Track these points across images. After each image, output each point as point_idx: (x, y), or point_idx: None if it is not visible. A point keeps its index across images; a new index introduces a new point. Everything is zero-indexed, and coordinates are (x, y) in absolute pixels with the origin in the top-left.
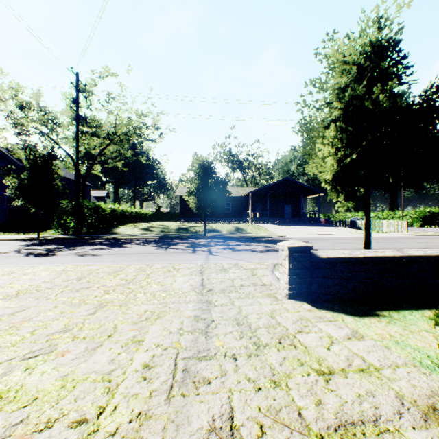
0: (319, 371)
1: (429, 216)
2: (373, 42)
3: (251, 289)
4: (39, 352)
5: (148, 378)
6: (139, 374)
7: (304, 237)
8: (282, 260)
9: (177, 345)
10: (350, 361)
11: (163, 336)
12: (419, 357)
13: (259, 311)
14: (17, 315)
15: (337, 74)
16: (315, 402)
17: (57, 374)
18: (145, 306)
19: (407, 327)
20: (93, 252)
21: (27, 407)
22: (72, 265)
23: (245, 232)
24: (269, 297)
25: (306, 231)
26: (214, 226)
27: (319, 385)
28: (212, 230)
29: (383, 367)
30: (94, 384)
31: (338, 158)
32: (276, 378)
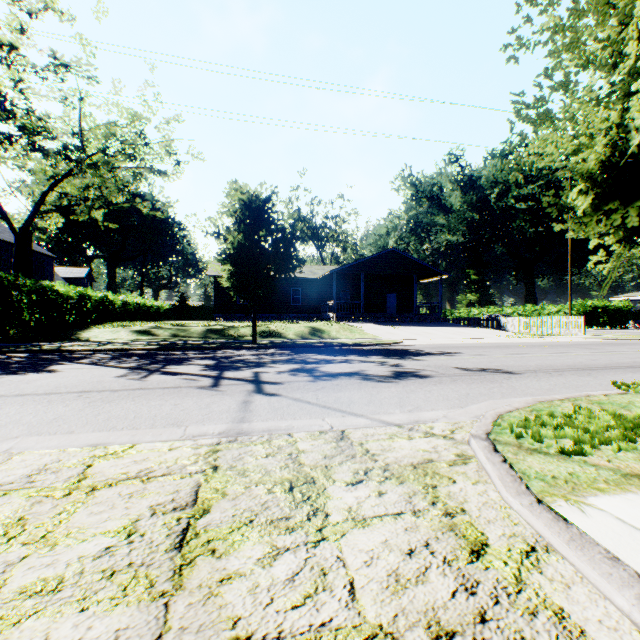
0: None
1: (591, 312)
2: None
3: None
4: None
5: None
6: None
7: (438, 344)
8: None
9: None
10: None
11: None
12: None
13: None
14: None
15: None
16: None
17: None
18: None
19: None
20: None
21: None
22: None
23: (328, 336)
24: None
25: (429, 334)
26: (272, 325)
27: None
28: (270, 332)
29: None
30: None
31: None
32: None
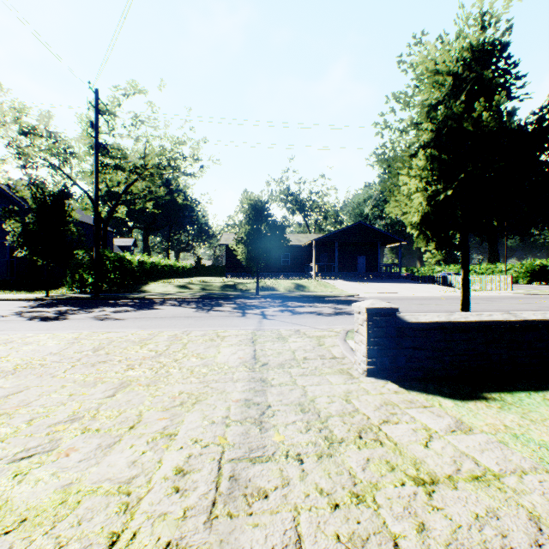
0: (418, 479)
1: (539, 270)
2: (474, 45)
3: (318, 364)
4: (35, 450)
5: (182, 489)
6: (169, 483)
7: (383, 297)
8: (359, 325)
9: (221, 440)
10: (458, 465)
11: (203, 428)
12: (548, 456)
13: (330, 393)
14: (12, 398)
15: (426, 87)
16: (417, 527)
17: (57, 482)
18: (180, 386)
19: (526, 415)
20: (115, 315)
21: (10, 533)
22: (87, 332)
23: (308, 290)
24: (341, 374)
25: (384, 289)
26: (268, 282)
27: (420, 501)
28: (267, 287)
29: (504, 473)
30: (106, 498)
31: (428, 195)
32: (358, 489)
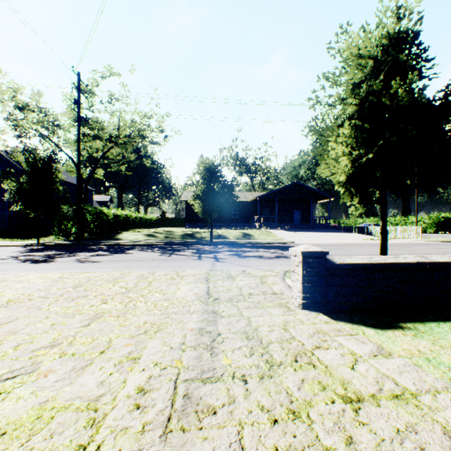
0: (346, 397)
1: (444, 221)
2: (391, 33)
3: (260, 298)
4: (19, 371)
5: (142, 406)
6: (132, 400)
7: (315, 243)
8: (295, 266)
9: (178, 363)
10: (380, 385)
11: (163, 352)
12: None
13: (271, 323)
14: (3, 327)
15: (351, 68)
16: (345, 440)
17: (35, 400)
18: (145, 317)
19: (436, 341)
20: (94, 258)
21: None
22: (70, 272)
23: (253, 238)
24: (280, 307)
25: (316, 237)
26: (220, 231)
27: (348, 417)
28: (219, 236)
29: (420, 392)
30: (76, 414)
31: (353, 159)
32: (294, 406)
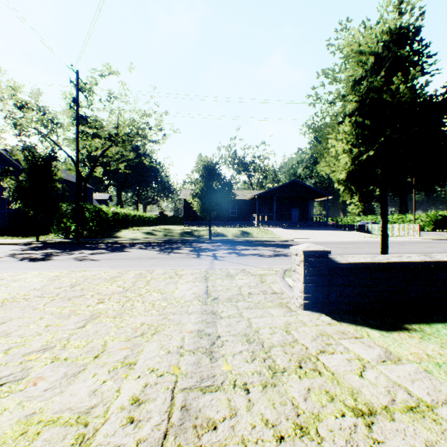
0: (356, 410)
1: (441, 220)
2: (392, 29)
3: (260, 298)
4: (7, 379)
5: (136, 419)
6: (125, 413)
7: (313, 241)
8: (296, 266)
9: (175, 370)
10: (392, 395)
11: (160, 357)
12: None
13: (272, 325)
14: None
15: (352, 65)
16: None
17: (21, 412)
18: (142, 317)
19: (444, 344)
20: (92, 256)
21: None
22: (67, 271)
23: (252, 236)
24: (281, 307)
25: (314, 235)
26: (219, 229)
27: (361, 433)
28: (218, 234)
29: (436, 404)
30: (65, 429)
31: (353, 156)
32: (301, 421)
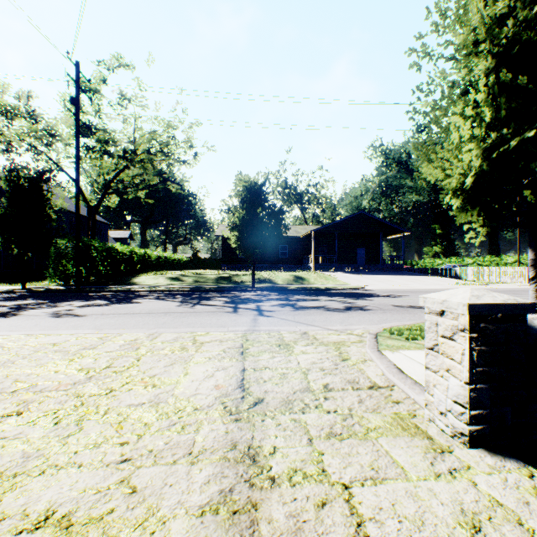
0: None
1: None
2: None
3: (351, 401)
4: None
5: None
6: None
7: (392, 289)
8: (441, 338)
9: None
10: None
11: None
12: None
13: (428, 534)
14: None
15: None
16: None
17: None
18: (67, 479)
19: None
20: (80, 310)
21: None
22: (19, 335)
23: (308, 282)
24: (407, 433)
25: (389, 281)
26: (265, 274)
27: None
28: (264, 279)
29: None
30: None
31: (485, 148)
32: None
